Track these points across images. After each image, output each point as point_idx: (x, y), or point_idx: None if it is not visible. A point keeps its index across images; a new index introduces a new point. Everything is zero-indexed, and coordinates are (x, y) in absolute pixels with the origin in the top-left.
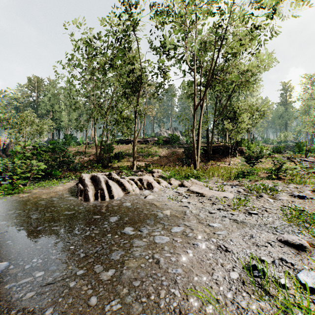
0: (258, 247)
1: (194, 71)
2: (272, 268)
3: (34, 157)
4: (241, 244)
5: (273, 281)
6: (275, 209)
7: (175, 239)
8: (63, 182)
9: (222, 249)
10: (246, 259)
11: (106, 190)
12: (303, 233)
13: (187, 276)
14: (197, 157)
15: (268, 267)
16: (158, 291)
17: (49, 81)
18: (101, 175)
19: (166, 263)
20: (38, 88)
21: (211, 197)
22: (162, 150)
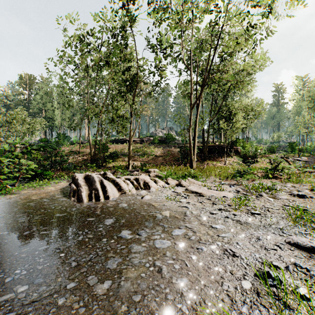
0: (267, 250)
1: (190, 70)
2: (286, 276)
3: (25, 157)
4: (249, 247)
5: (295, 293)
6: (277, 209)
7: (178, 244)
8: (55, 183)
9: (229, 254)
10: (256, 264)
11: (101, 190)
12: (311, 234)
13: (194, 287)
14: (193, 157)
15: (282, 274)
16: (163, 306)
17: (41, 79)
18: (96, 174)
19: (169, 271)
20: (29, 86)
21: (211, 197)
22: (158, 150)
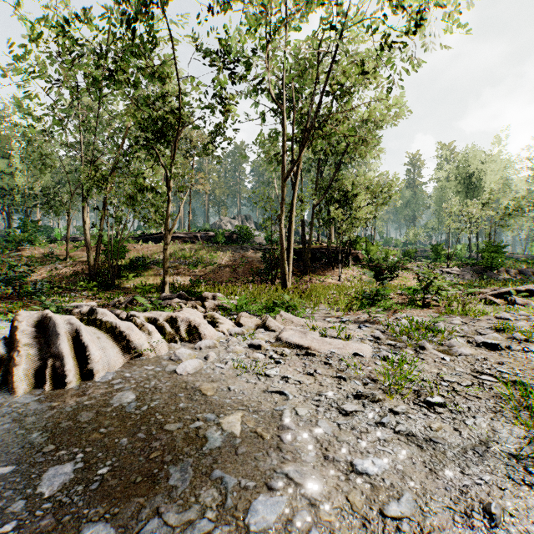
0: None
1: (282, 109)
2: None
3: None
4: None
5: None
6: (469, 383)
7: None
8: None
9: None
10: None
11: (72, 357)
12: None
13: None
14: (287, 268)
15: None
16: None
17: None
18: (65, 316)
19: None
20: None
21: (330, 357)
22: (224, 255)
